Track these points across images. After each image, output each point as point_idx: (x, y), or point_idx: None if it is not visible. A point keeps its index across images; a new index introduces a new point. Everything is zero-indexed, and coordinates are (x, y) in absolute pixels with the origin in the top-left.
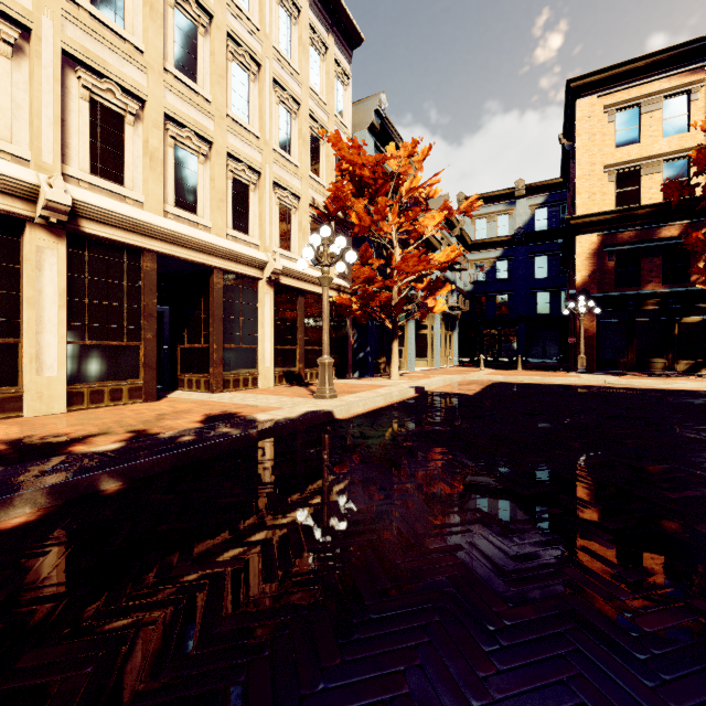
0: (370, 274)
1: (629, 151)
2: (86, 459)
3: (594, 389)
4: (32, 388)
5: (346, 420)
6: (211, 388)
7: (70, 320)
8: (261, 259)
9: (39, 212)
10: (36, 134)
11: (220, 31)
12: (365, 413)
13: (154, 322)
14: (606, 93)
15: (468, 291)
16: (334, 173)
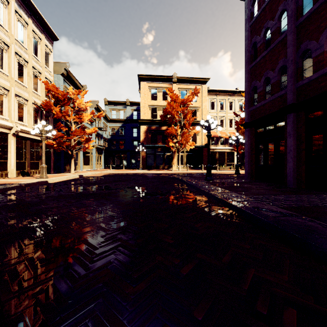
0: (61, 135)
1: (154, 102)
2: None
3: (136, 174)
4: None
5: (53, 183)
6: None
7: None
8: (10, 126)
9: None
10: None
11: None
12: (59, 181)
13: None
14: (148, 82)
15: (109, 138)
16: (45, 90)
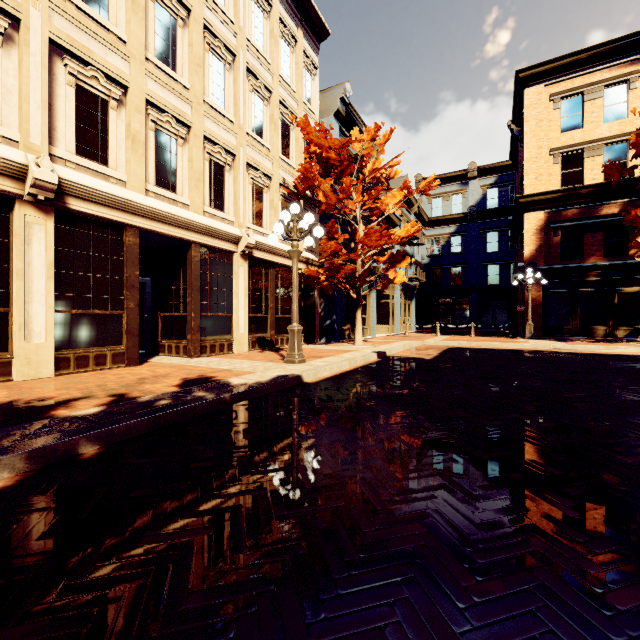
0: (336, 248)
1: (573, 136)
2: (66, 423)
3: (542, 354)
4: (21, 354)
5: (314, 384)
6: (189, 353)
7: (57, 290)
8: (236, 234)
9: (27, 190)
10: (25, 117)
11: (197, 24)
12: (332, 376)
13: (136, 292)
14: (551, 82)
15: (425, 264)
16: (303, 156)
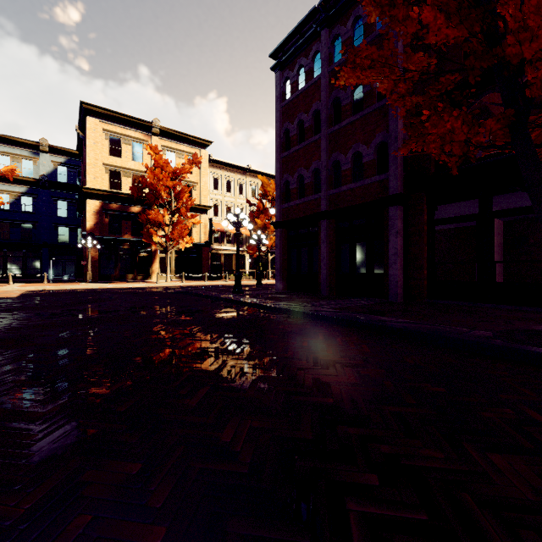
0: None
1: (116, 160)
2: None
3: (94, 290)
4: None
5: None
6: None
7: None
8: None
9: None
10: None
11: None
12: None
13: None
14: (104, 121)
15: None
16: None
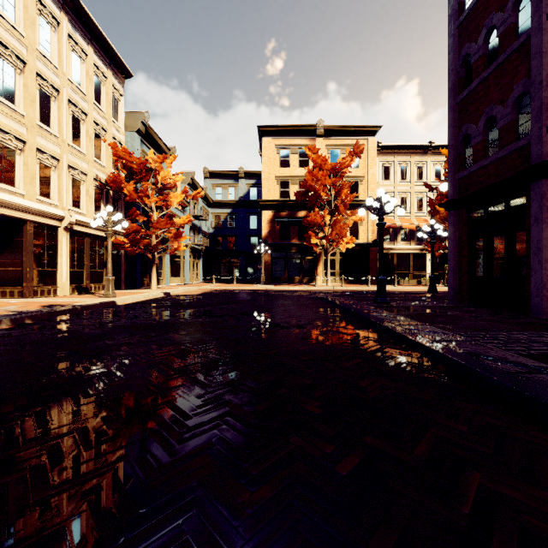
0: (137, 228)
1: (285, 171)
2: (8, 315)
3: (255, 291)
4: None
5: (123, 305)
6: (25, 296)
7: None
8: (61, 215)
9: None
10: None
11: (32, 72)
12: (133, 302)
13: None
14: (275, 138)
15: (211, 233)
16: (112, 157)
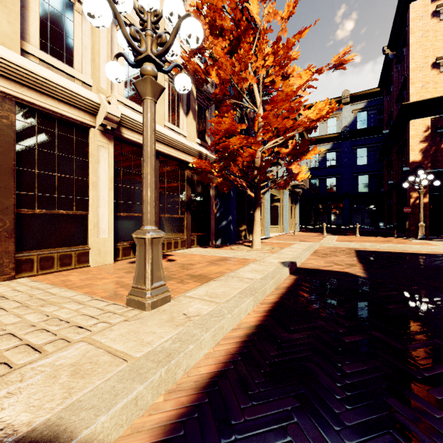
0: (230, 125)
1: None
2: None
3: None
4: None
5: None
6: None
7: None
8: (88, 98)
9: None
10: None
11: None
12: (215, 374)
13: None
14: None
15: None
16: None
